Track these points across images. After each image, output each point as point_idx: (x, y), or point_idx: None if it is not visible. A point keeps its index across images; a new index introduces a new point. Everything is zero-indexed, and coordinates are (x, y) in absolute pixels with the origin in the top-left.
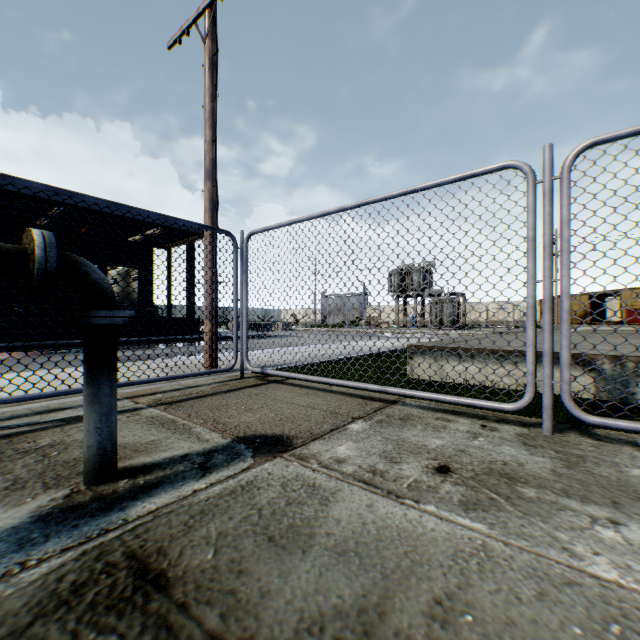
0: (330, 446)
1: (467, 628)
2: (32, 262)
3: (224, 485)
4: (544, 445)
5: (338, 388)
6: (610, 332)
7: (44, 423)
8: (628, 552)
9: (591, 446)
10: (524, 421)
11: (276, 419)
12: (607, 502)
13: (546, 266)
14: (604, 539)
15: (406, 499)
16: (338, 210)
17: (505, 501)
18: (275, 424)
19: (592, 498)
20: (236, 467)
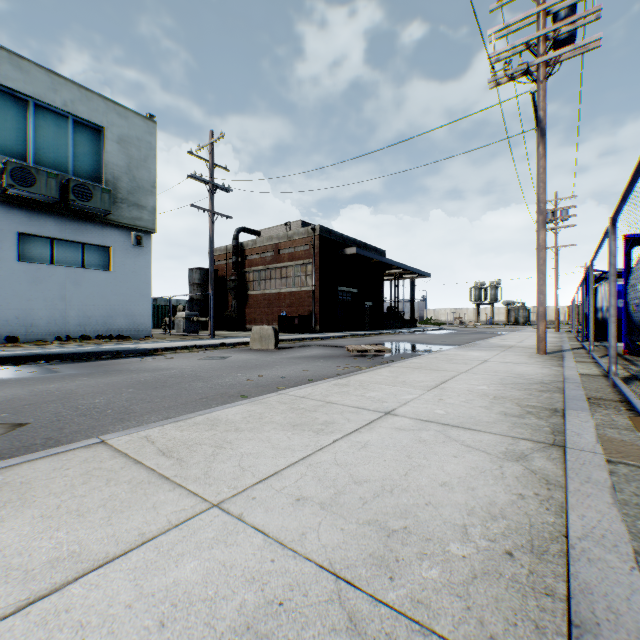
0: None
1: None
2: None
3: None
4: None
5: None
6: None
7: None
8: None
9: None
10: None
11: None
12: None
13: None
14: None
15: None
16: None
17: None
18: None
19: None
20: None
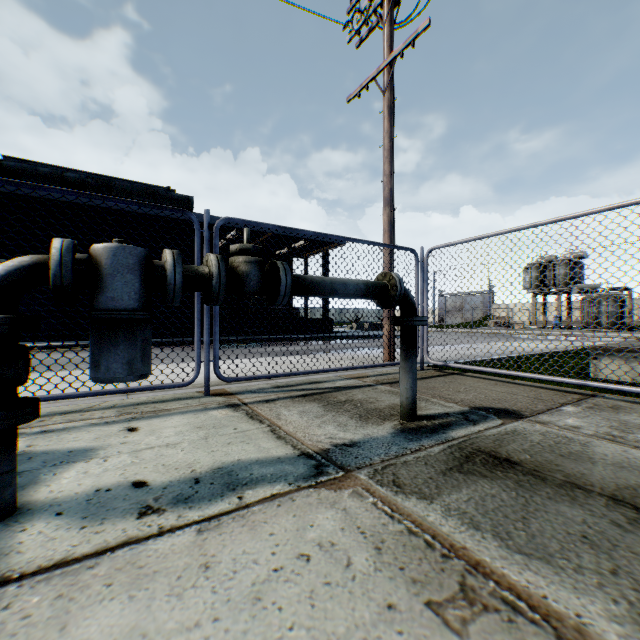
0: (556, 418)
1: None
2: (392, 291)
3: (496, 430)
4: None
5: (522, 382)
6: None
7: (323, 389)
8: None
9: None
10: None
11: (489, 399)
12: None
13: None
14: None
15: None
16: (529, 227)
17: None
18: (492, 402)
19: None
20: (493, 422)
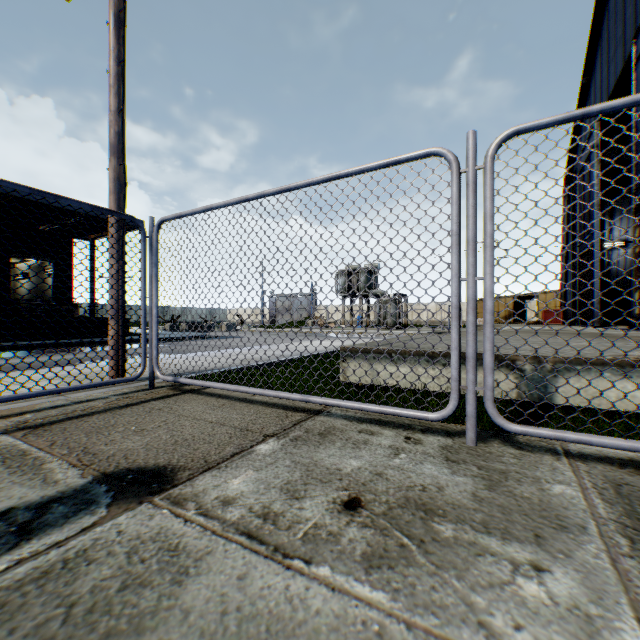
0: (223, 479)
1: None
2: None
3: (38, 561)
4: (468, 459)
5: (261, 397)
6: (530, 331)
7: None
8: (555, 619)
9: (514, 457)
10: (450, 429)
11: (169, 443)
12: (530, 536)
13: (470, 263)
14: (528, 599)
15: (295, 559)
16: (257, 196)
17: (418, 548)
18: (164, 450)
19: (514, 532)
20: (75, 525)
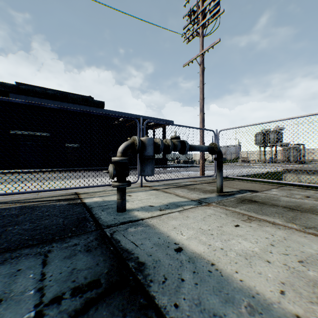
0: (269, 192)
1: (317, 208)
2: (215, 149)
3: (250, 195)
4: None
5: (256, 182)
6: None
7: (183, 185)
8: None
9: None
10: None
11: (245, 187)
12: None
13: None
14: None
15: (298, 199)
16: (259, 124)
17: None
18: (247, 188)
19: None
20: (248, 193)
